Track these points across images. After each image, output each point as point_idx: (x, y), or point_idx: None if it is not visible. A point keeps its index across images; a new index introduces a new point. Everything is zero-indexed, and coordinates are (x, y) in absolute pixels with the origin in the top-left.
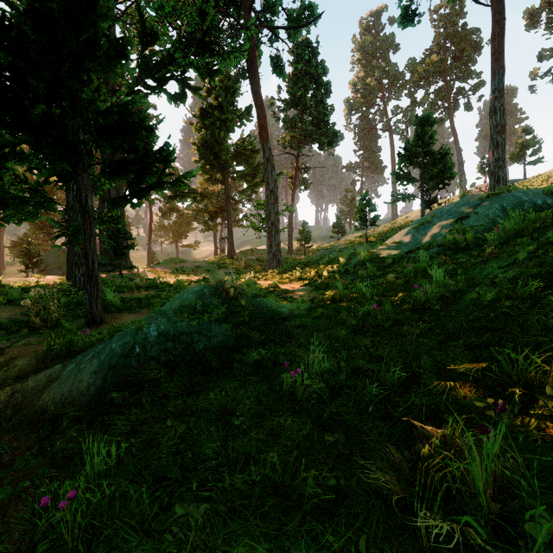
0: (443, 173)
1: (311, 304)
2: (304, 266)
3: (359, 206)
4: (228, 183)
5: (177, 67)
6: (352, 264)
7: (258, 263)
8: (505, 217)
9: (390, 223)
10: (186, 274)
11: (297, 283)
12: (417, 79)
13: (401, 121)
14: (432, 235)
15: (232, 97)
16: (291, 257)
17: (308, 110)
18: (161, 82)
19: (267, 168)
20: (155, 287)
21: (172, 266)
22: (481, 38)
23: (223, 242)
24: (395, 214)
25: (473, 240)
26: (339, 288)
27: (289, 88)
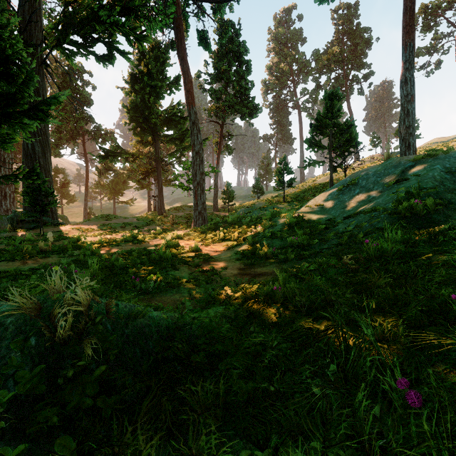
0: (349, 142)
1: (238, 307)
2: (228, 225)
3: (278, 169)
4: (158, 146)
5: (102, 26)
6: (278, 227)
7: (186, 220)
8: (452, 179)
9: (301, 185)
10: (111, 231)
11: (221, 245)
12: (321, 66)
13: (308, 101)
14: (361, 197)
15: (161, 66)
16: (216, 213)
17: (231, 84)
18: (88, 43)
19: (193, 130)
20: (63, 251)
21: (101, 222)
22: (371, 36)
23: (155, 199)
24: (303, 178)
25: (435, 206)
26: (280, 279)
27: (214, 64)
